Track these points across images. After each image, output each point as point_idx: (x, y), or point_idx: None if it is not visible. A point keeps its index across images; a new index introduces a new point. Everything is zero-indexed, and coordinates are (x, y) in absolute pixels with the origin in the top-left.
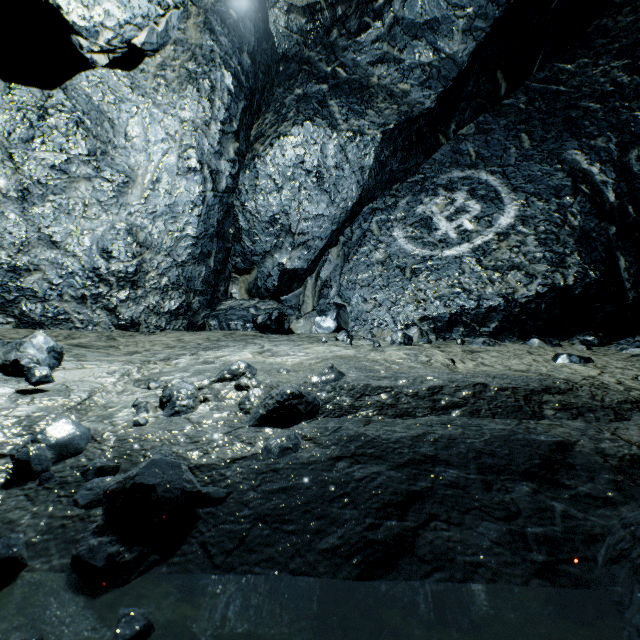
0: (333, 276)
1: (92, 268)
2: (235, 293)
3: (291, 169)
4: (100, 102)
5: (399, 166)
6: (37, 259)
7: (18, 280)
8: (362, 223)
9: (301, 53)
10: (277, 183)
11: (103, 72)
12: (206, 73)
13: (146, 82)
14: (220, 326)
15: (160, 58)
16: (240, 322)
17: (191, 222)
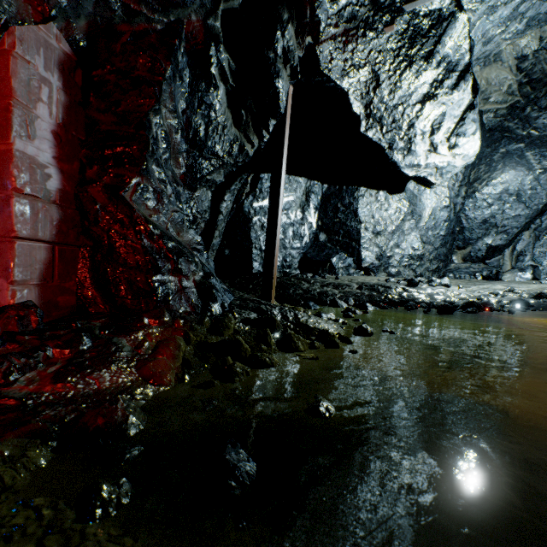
0: (526, 249)
1: (408, 254)
2: (455, 260)
3: (498, 195)
4: (412, 190)
5: None
6: (393, 252)
7: (388, 260)
8: None
9: (501, 124)
10: (488, 203)
11: None
12: None
13: None
14: (454, 277)
15: None
16: (466, 275)
17: (442, 229)
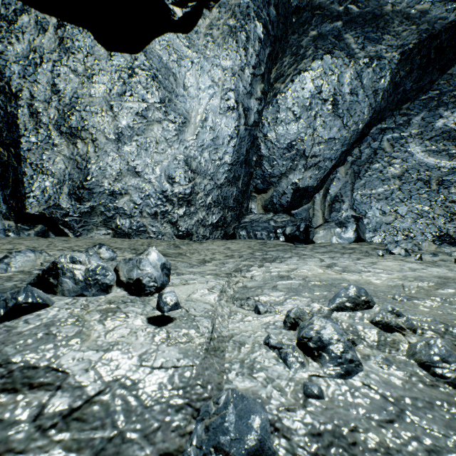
0: (343, 192)
1: (161, 191)
2: (254, 209)
3: (309, 100)
4: (167, 61)
5: (412, 85)
6: (126, 185)
7: (114, 202)
8: (371, 143)
9: (311, 2)
10: (295, 114)
11: (170, 36)
12: (243, 26)
13: (198, 41)
14: (248, 235)
15: (208, 20)
16: (264, 232)
17: (228, 152)
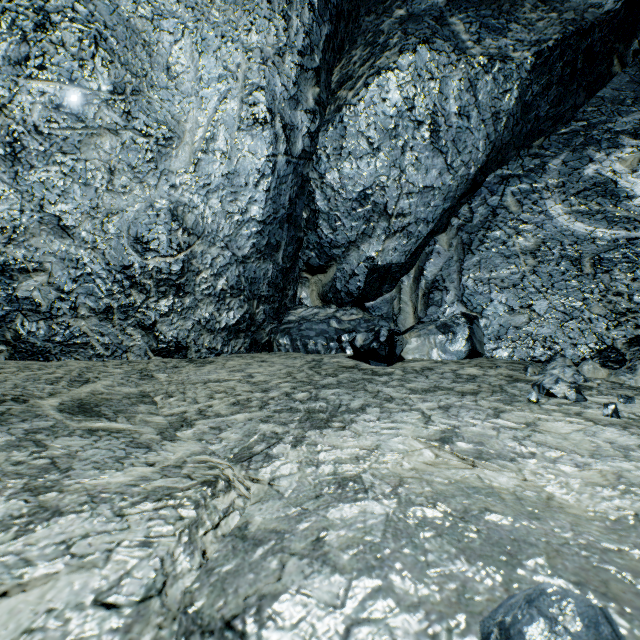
0: (446, 274)
1: (120, 266)
2: (305, 298)
3: (393, 120)
4: (131, 14)
5: (549, 110)
6: (38, 253)
7: (9, 286)
8: (487, 197)
9: None
10: (371, 143)
11: None
12: None
13: None
14: (293, 346)
15: None
16: (321, 340)
17: (256, 200)
